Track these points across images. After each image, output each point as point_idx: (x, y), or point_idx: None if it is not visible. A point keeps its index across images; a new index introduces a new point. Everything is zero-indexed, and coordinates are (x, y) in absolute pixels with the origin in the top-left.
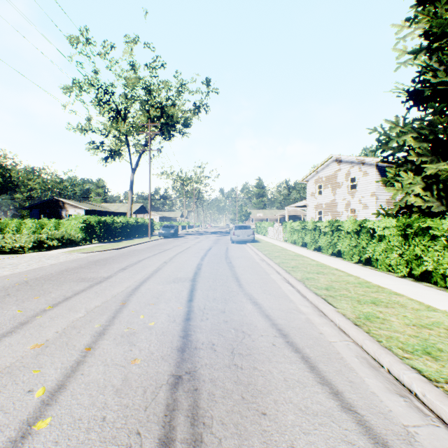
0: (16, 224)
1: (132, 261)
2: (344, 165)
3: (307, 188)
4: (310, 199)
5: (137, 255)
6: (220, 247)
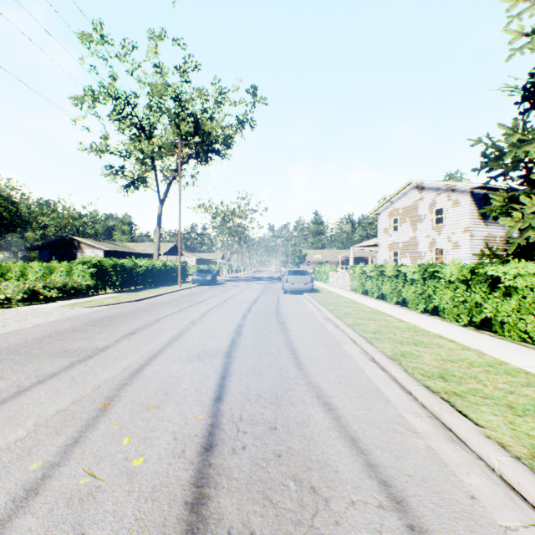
0: (20, 268)
1: (148, 320)
2: (428, 193)
3: (379, 223)
4: (382, 237)
5: (158, 310)
6: (268, 299)
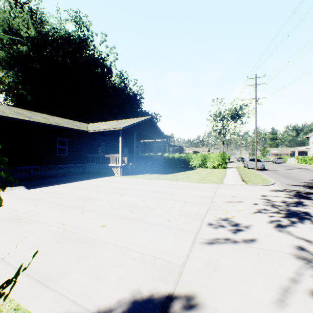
0: None
1: None
2: None
3: (309, 140)
4: (311, 145)
5: None
6: (273, 164)
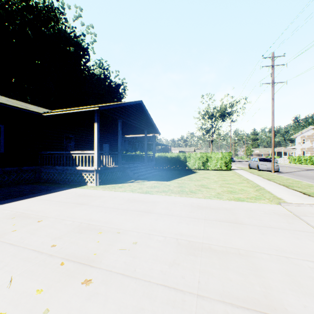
0: None
1: None
2: None
3: (296, 140)
4: (297, 145)
5: None
6: None
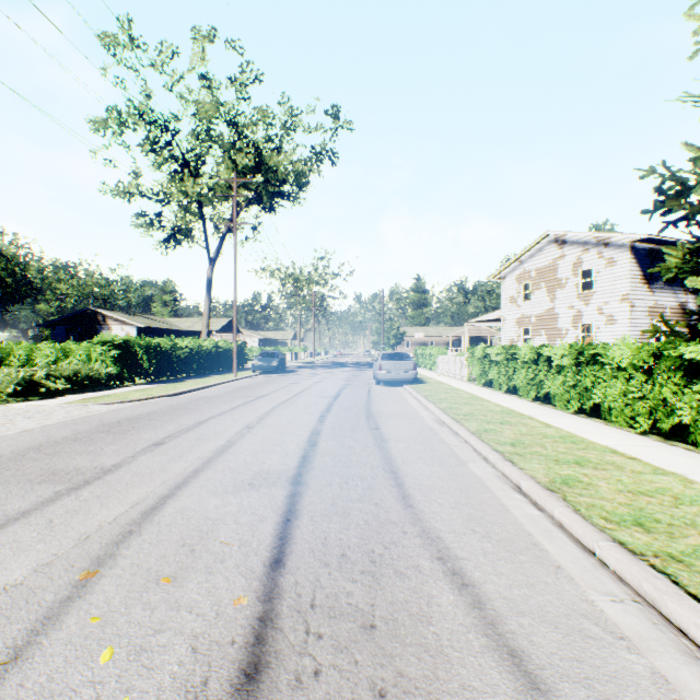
0: (25, 350)
1: (184, 424)
2: (571, 248)
3: (503, 290)
4: (508, 309)
5: (201, 408)
6: (355, 392)
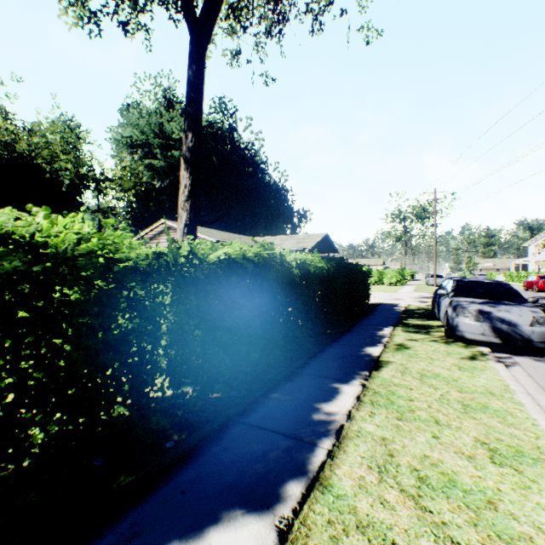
0: None
1: None
2: None
3: (529, 250)
4: (531, 257)
5: None
6: None
